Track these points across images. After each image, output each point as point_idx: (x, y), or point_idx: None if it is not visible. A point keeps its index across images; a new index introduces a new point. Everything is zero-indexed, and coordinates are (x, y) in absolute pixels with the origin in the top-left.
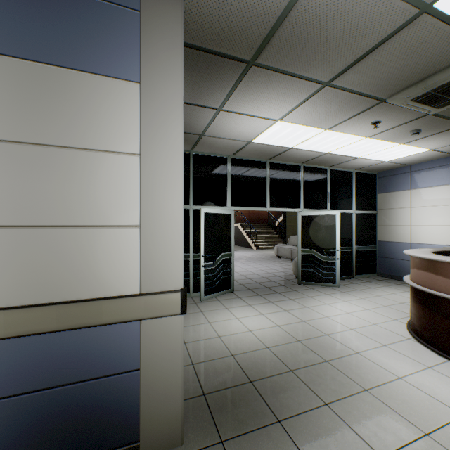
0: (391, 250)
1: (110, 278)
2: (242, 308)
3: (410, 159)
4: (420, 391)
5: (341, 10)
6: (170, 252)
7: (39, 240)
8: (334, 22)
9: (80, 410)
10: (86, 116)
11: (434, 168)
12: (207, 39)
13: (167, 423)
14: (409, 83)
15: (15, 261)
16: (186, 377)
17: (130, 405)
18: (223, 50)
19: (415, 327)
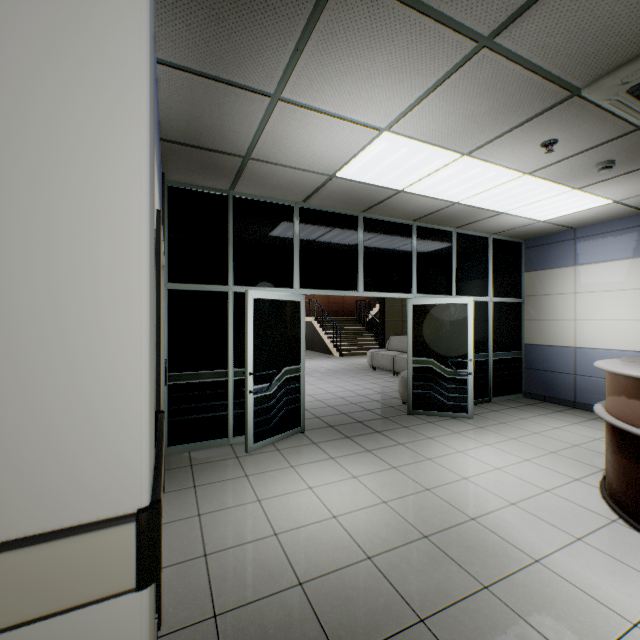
0: (544, 358)
1: None
2: (319, 465)
3: (578, 219)
4: None
5: None
6: (103, 400)
7: None
8: None
9: None
10: None
11: (611, 233)
12: None
13: None
14: (636, 50)
15: None
16: None
17: None
18: None
19: (624, 499)
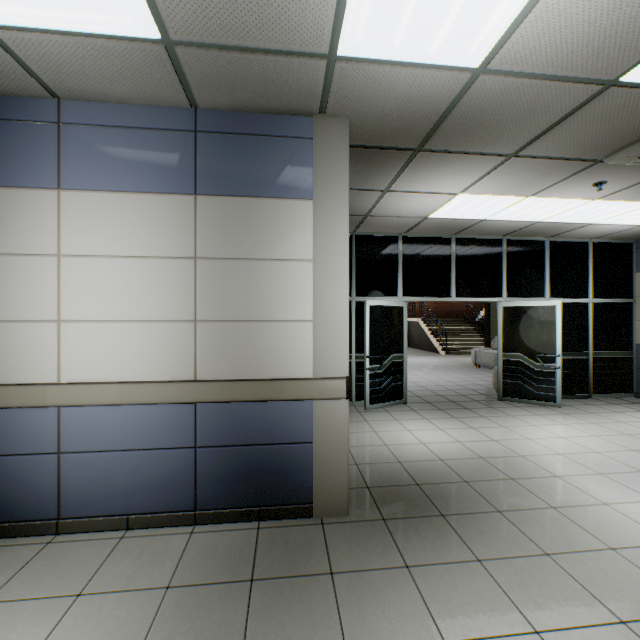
0: None
1: (289, 363)
2: (415, 421)
3: None
4: (627, 517)
5: (508, 101)
6: (337, 343)
7: (241, 332)
8: (503, 109)
9: (268, 467)
10: (272, 233)
11: None
12: (370, 139)
13: (335, 493)
14: (628, 141)
15: (226, 347)
16: (350, 473)
17: (304, 471)
18: (387, 145)
19: None
